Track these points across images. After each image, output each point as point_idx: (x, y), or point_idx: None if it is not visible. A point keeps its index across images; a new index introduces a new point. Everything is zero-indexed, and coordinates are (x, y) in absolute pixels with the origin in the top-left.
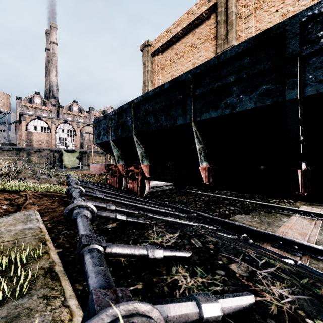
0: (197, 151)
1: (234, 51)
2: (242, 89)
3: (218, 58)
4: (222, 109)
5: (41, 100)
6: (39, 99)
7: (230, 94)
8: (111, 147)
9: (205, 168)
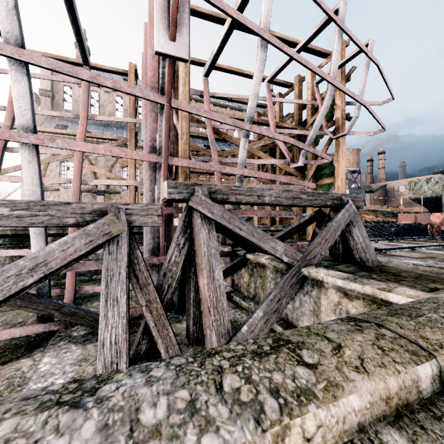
0: None
1: None
2: None
3: None
4: None
5: None
6: None
7: None
8: None
9: None
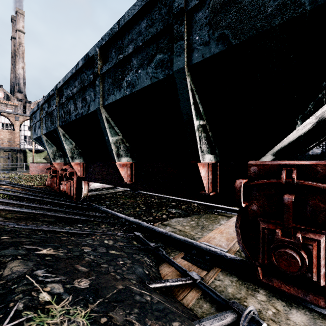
0: (110, 143)
1: (131, 13)
2: (140, 62)
3: (119, 24)
4: (125, 89)
5: (4, 93)
6: (1, 92)
7: (131, 69)
8: (44, 143)
9: (126, 165)
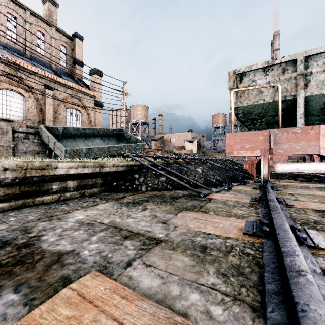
0: None
1: None
2: None
3: None
4: None
5: None
6: None
7: None
8: None
9: None
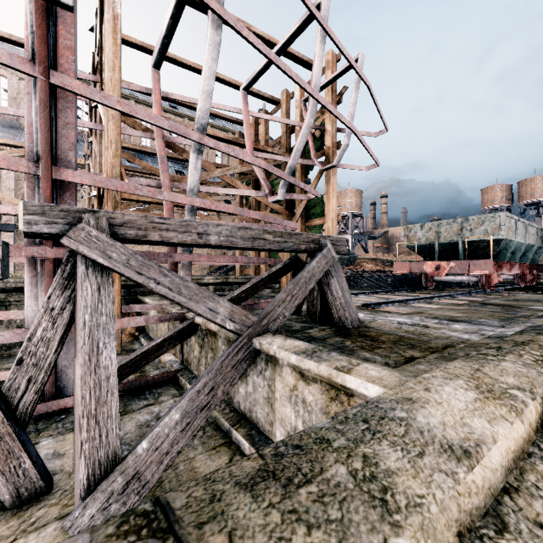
0: None
1: None
2: None
3: None
4: None
5: None
6: None
7: None
8: None
9: None
